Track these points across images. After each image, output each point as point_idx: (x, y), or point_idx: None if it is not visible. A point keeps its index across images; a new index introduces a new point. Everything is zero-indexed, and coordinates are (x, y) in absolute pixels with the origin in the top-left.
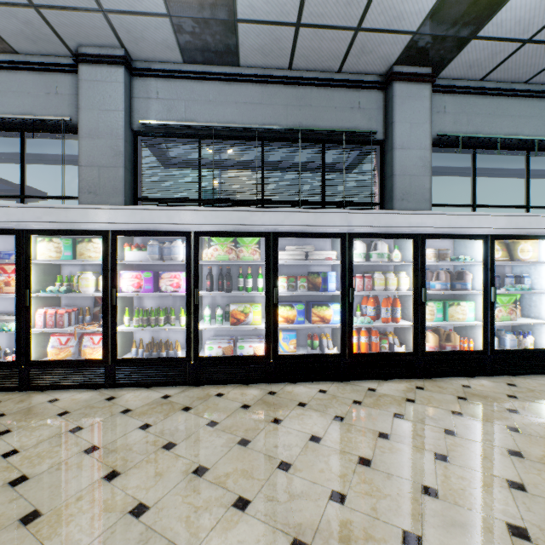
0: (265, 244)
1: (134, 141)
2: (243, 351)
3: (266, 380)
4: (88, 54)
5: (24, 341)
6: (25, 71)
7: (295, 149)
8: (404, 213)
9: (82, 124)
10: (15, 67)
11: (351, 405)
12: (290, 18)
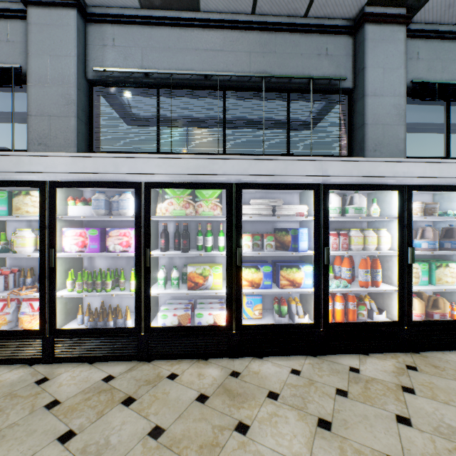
0: (226, 197)
1: (89, 92)
2: (201, 319)
3: (227, 354)
4: None
5: None
6: None
7: (259, 97)
8: (387, 160)
9: (31, 71)
10: None
11: (335, 398)
12: None
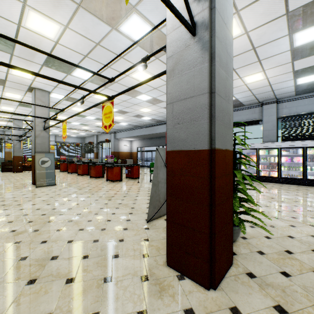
0: None
1: (276, 121)
2: None
3: None
4: (265, 103)
5: (257, 171)
6: (246, 109)
7: None
8: None
9: (263, 120)
10: (244, 109)
11: None
12: None
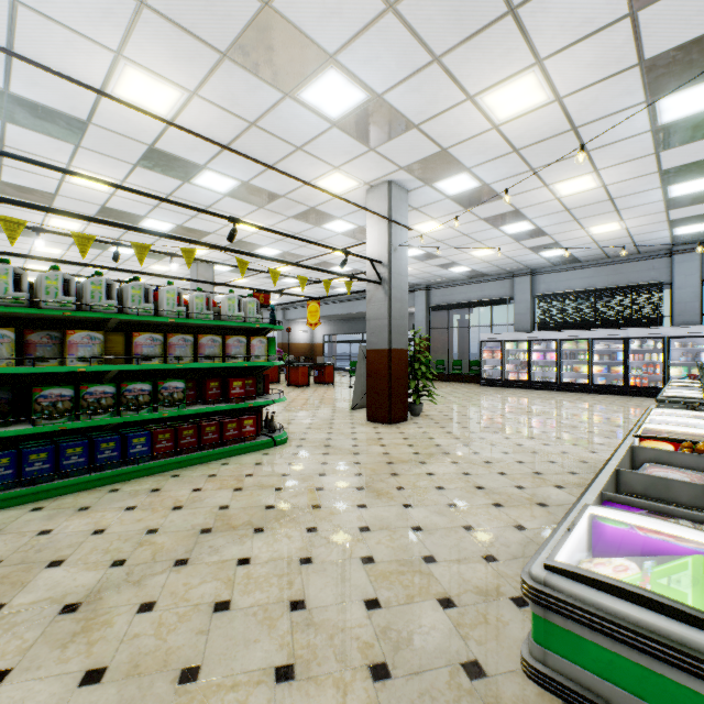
0: (587, 343)
1: (533, 301)
2: (578, 382)
3: (587, 392)
4: (517, 274)
5: (503, 373)
6: (493, 282)
7: (611, 296)
8: (656, 328)
9: (514, 299)
10: (490, 281)
11: (615, 397)
12: (600, 253)
